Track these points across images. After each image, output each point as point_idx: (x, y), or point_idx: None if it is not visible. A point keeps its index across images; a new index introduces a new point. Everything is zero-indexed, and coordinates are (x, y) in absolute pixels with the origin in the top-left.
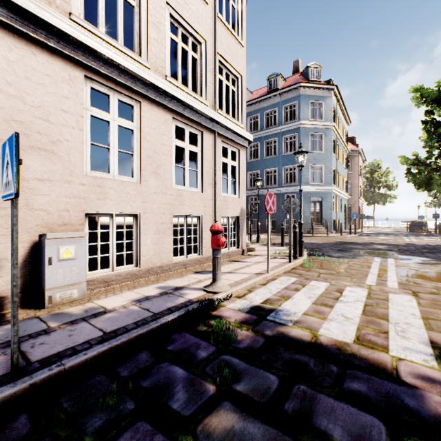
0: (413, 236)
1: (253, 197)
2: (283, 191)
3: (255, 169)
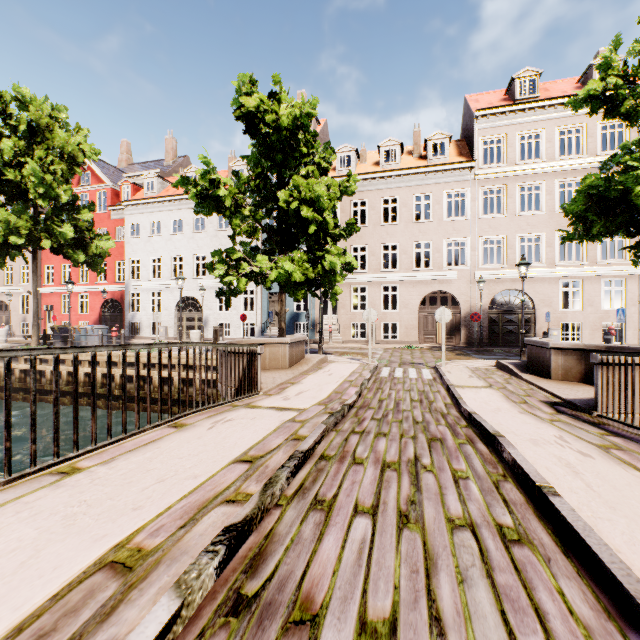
0: None
1: None
2: None
3: None
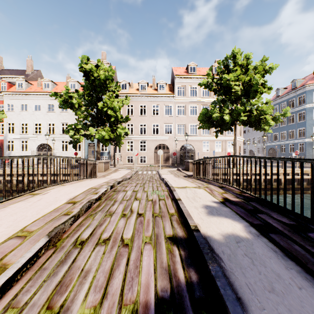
0: None
1: (282, 145)
2: (297, 141)
3: (283, 130)
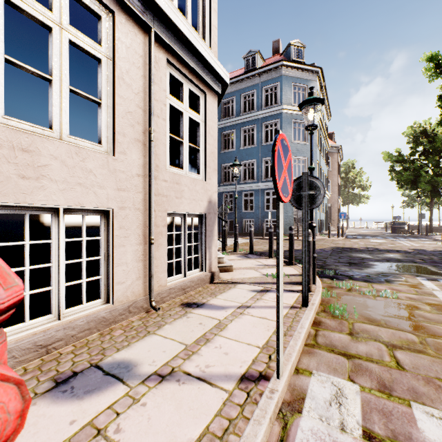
0: (401, 238)
1: (228, 194)
2: (263, 186)
3: (230, 161)
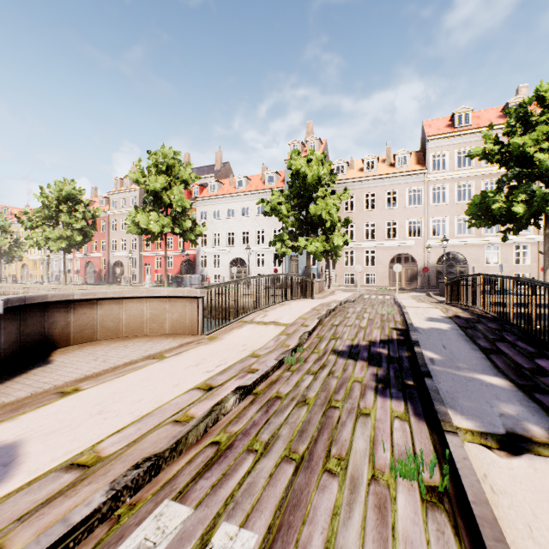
0: None
1: None
2: None
3: None
